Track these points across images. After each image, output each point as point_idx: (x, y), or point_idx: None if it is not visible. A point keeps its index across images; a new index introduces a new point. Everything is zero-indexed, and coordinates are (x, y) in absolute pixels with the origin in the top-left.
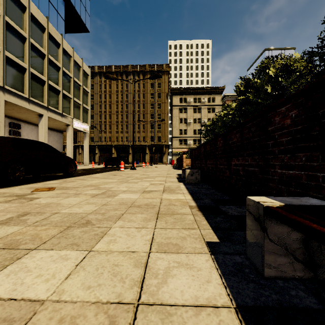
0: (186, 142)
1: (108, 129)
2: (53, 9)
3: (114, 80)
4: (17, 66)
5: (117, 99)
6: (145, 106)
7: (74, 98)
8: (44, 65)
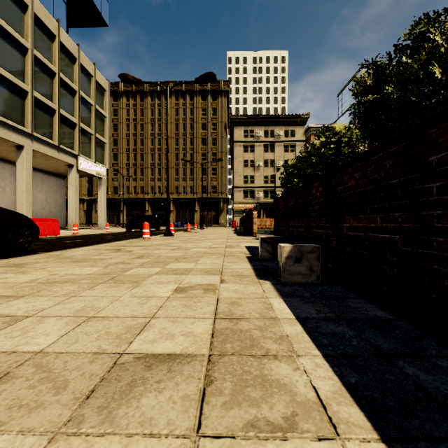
0: (253, 194)
1: (140, 175)
2: None
3: (147, 104)
4: None
5: (152, 131)
6: (194, 142)
7: (80, 123)
8: (25, 65)
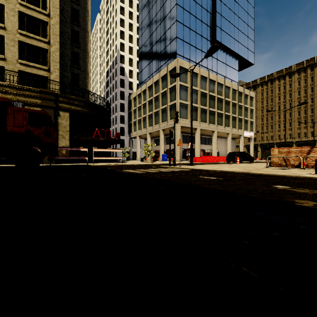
0: None
1: (270, 129)
2: (232, 69)
3: (275, 85)
4: (220, 114)
5: (278, 101)
6: (314, 100)
7: (244, 118)
8: (230, 107)
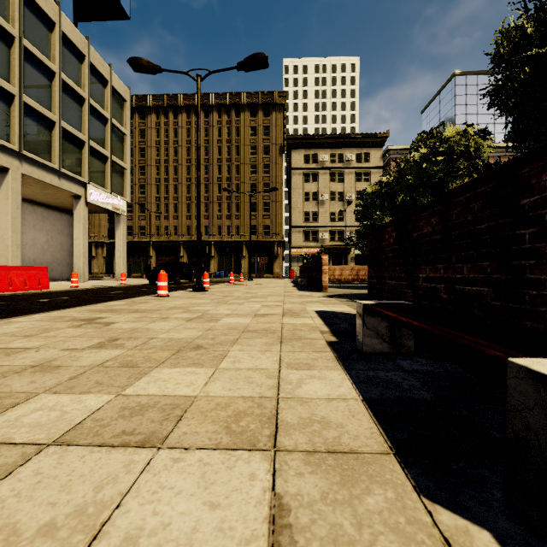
0: (316, 236)
1: (173, 212)
2: None
3: (182, 122)
4: None
5: (188, 156)
6: (240, 169)
7: (90, 141)
8: (11, 59)
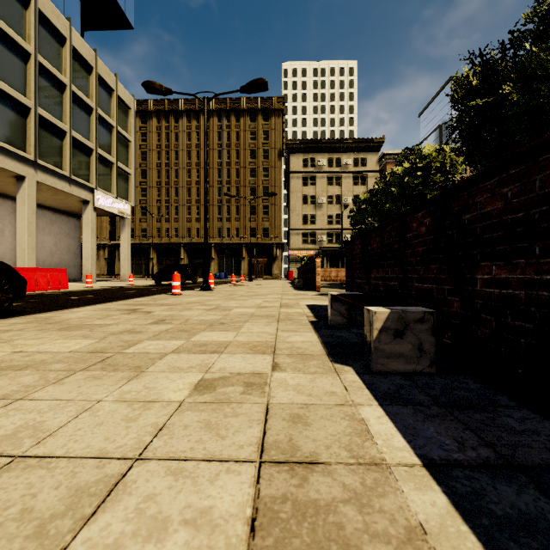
0: (314, 238)
1: (174, 215)
2: None
3: (183, 126)
4: None
5: (188, 160)
6: (240, 173)
7: (98, 149)
8: (27, 74)
